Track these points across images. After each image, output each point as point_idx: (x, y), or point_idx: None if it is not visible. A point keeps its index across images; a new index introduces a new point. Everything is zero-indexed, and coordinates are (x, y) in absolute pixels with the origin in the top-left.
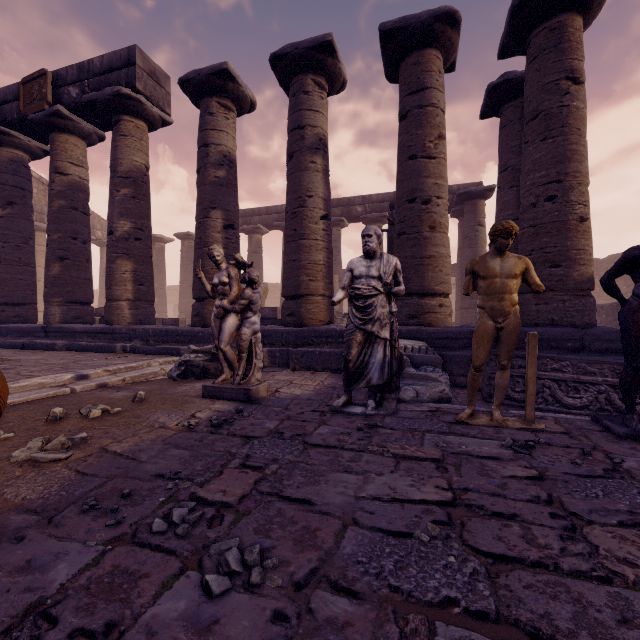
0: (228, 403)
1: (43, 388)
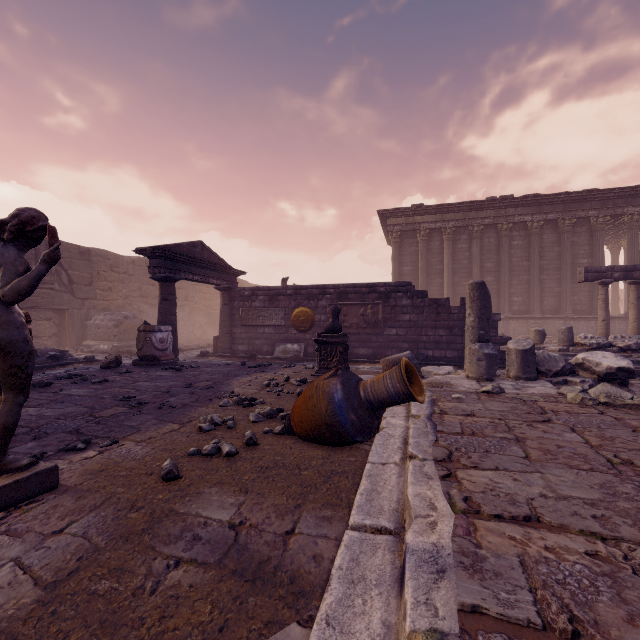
0: None
1: (397, 504)
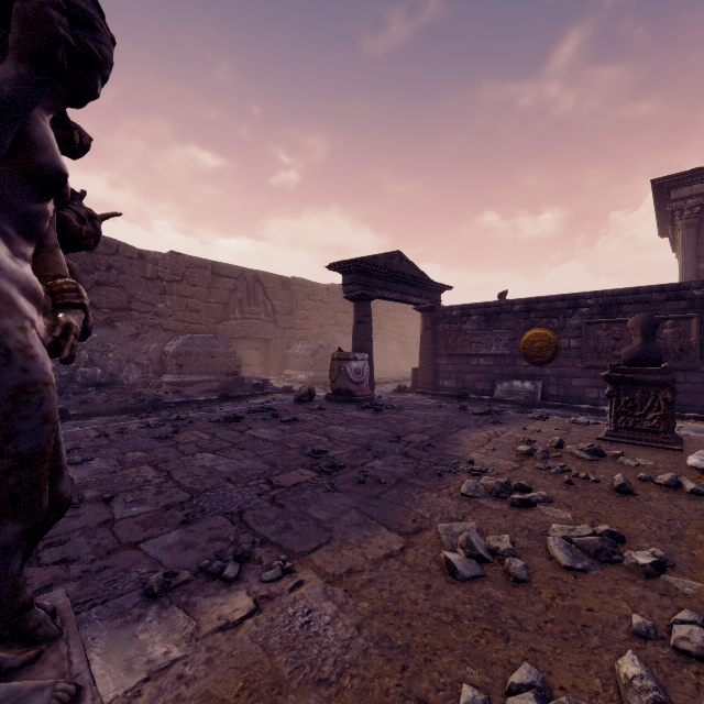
0: (115, 659)
1: None
